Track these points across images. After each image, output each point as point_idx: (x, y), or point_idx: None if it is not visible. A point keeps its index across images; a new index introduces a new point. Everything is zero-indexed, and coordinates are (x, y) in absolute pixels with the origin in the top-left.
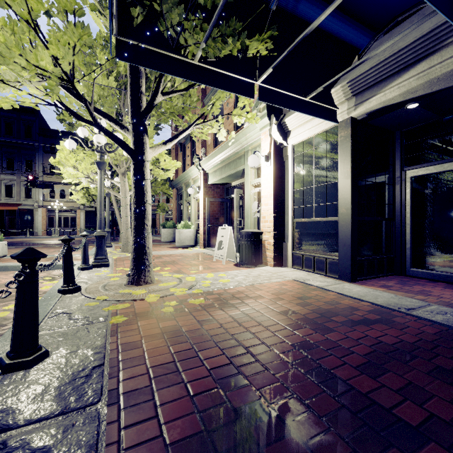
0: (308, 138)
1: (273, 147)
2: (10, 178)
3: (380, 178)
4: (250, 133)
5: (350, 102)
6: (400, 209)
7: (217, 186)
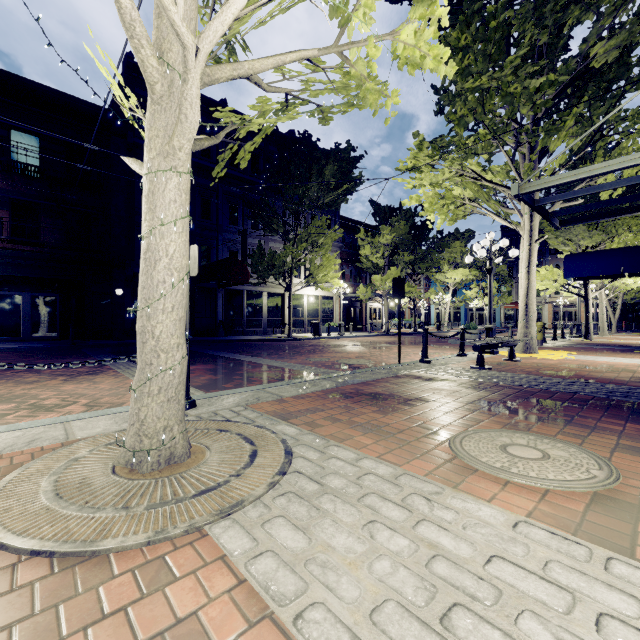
0: None
1: None
2: None
3: None
4: None
5: None
6: None
7: None
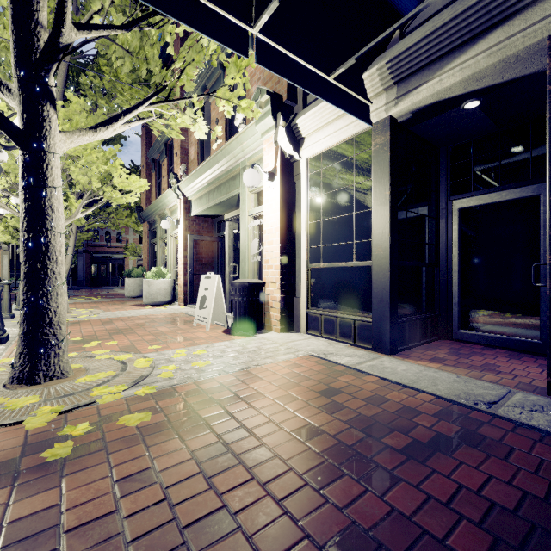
0: (329, 148)
1: (280, 160)
2: None
3: (423, 209)
4: (247, 141)
5: (389, 93)
6: (446, 252)
7: (204, 219)
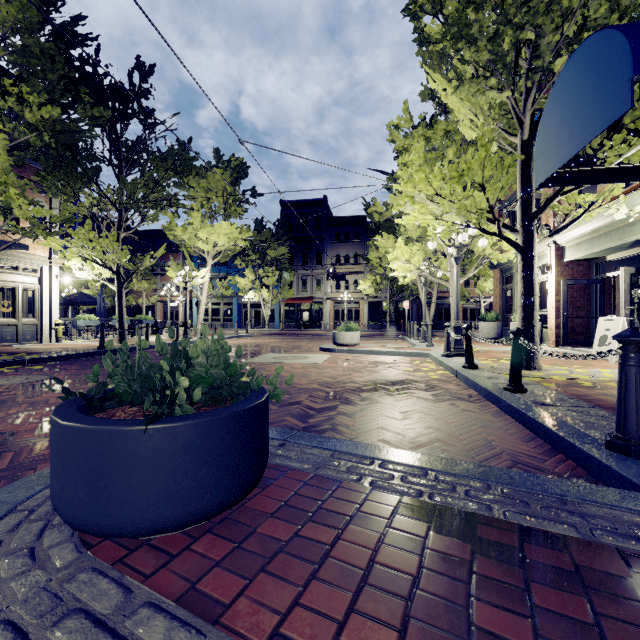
0: None
1: None
2: (305, 272)
3: None
4: None
5: None
6: None
7: (578, 263)
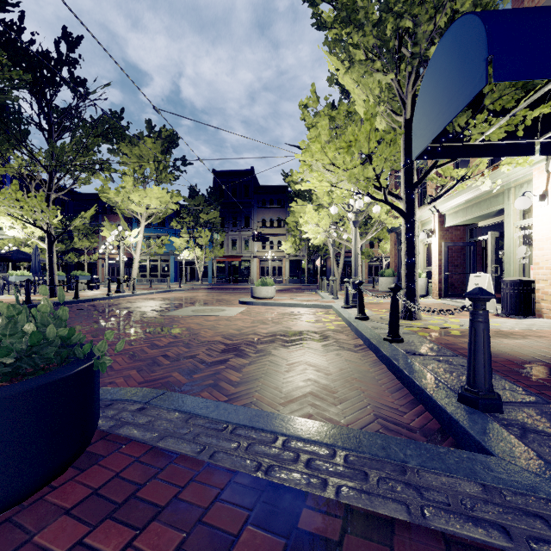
0: None
1: None
2: (235, 233)
3: None
4: (514, 169)
5: None
6: None
7: (456, 228)
